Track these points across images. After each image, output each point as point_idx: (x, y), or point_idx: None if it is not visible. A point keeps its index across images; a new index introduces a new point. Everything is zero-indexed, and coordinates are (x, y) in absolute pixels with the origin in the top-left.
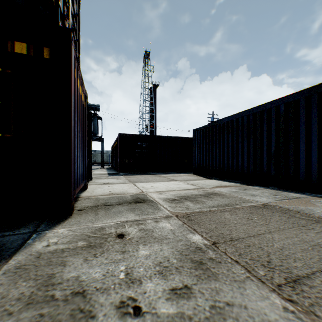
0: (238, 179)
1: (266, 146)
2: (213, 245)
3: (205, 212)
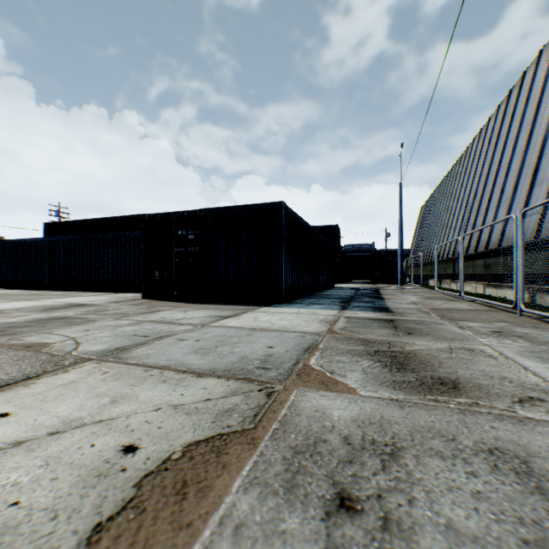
0: (43, 288)
1: (59, 264)
2: None
3: None
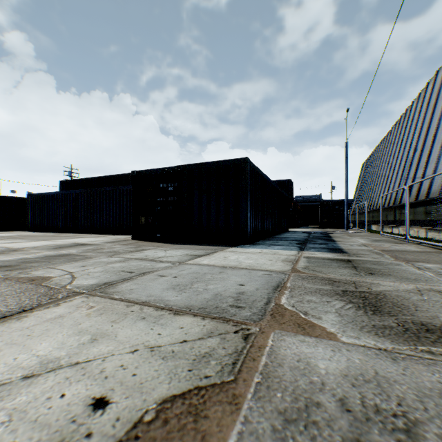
0: (58, 231)
1: (69, 212)
2: (8, 238)
3: (12, 237)
